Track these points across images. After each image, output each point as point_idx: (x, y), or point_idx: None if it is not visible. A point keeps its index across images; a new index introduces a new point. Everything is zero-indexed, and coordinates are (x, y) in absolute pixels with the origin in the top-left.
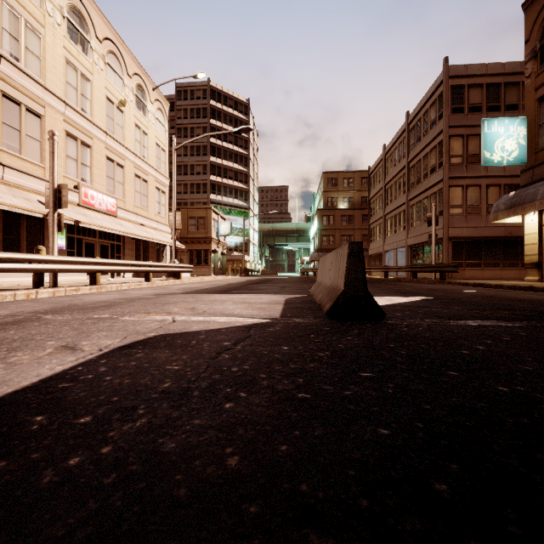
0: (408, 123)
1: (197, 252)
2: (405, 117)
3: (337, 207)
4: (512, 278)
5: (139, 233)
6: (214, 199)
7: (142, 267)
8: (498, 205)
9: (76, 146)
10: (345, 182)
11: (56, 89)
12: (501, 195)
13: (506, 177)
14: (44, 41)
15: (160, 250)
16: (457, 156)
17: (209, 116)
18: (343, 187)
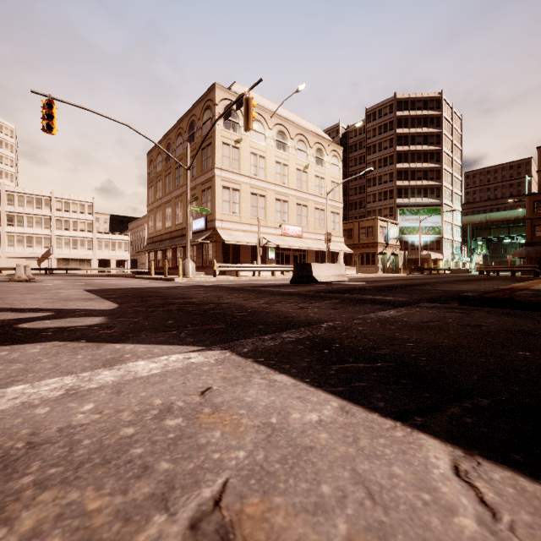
0: None
1: (366, 254)
2: None
3: None
4: None
5: (315, 246)
6: (400, 202)
7: None
8: None
9: (280, 204)
10: None
11: (271, 179)
12: None
13: None
14: (266, 159)
15: (334, 255)
16: None
17: (395, 128)
18: None
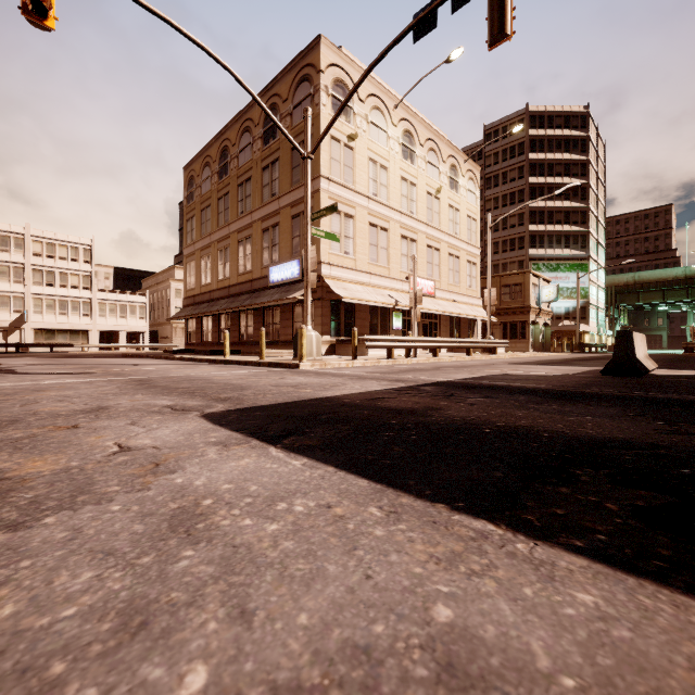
0: None
1: (512, 324)
2: None
3: None
4: None
5: (453, 310)
6: (534, 254)
7: (465, 343)
8: None
9: (407, 244)
10: None
11: (395, 205)
12: None
13: None
14: (389, 172)
15: (470, 325)
16: None
17: (527, 152)
18: None
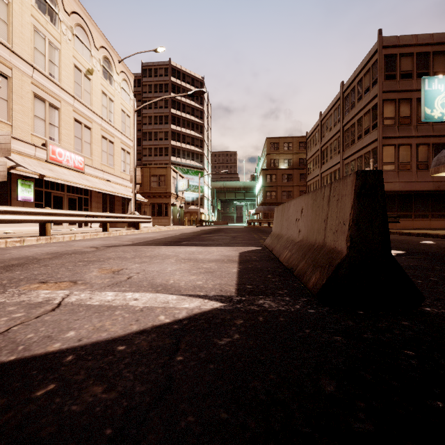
0: (343, 92)
1: (158, 205)
2: (340, 87)
3: (279, 167)
4: (440, 228)
5: (105, 187)
6: (174, 161)
7: (98, 218)
8: (439, 158)
9: (44, 107)
10: (285, 146)
11: (24, 53)
12: (429, 153)
13: (434, 137)
14: (11, 7)
15: (125, 203)
16: (390, 118)
17: (170, 91)
18: (284, 150)
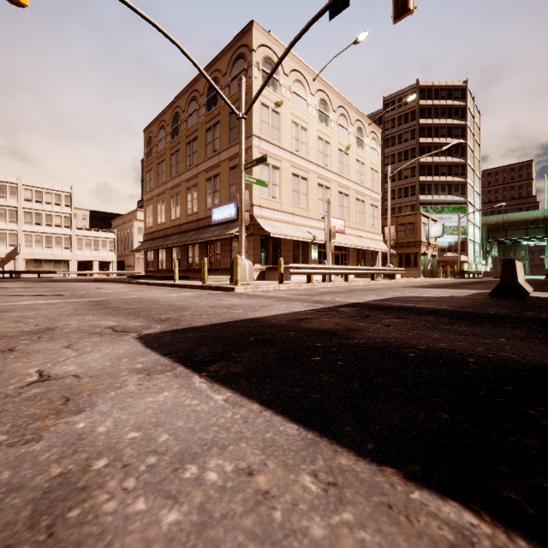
0: None
1: (406, 255)
2: None
3: None
4: None
5: (360, 244)
6: (423, 200)
7: (370, 270)
8: None
9: (322, 191)
10: None
11: (313, 159)
12: None
13: None
14: (308, 132)
15: (373, 256)
16: None
17: (417, 118)
18: None
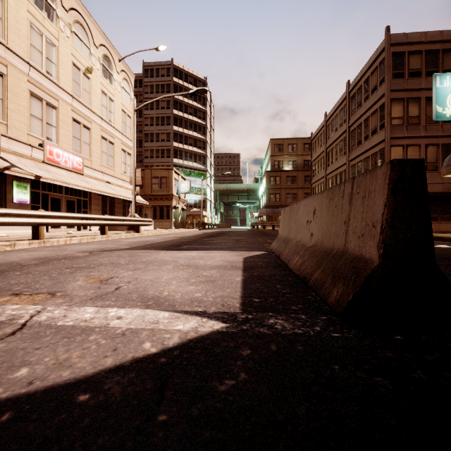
0: (349, 91)
1: (160, 207)
2: (346, 86)
3: (283, 169)
4: (450, 231)
5: (104, 189)
6: (176, 162)
7: (96, 220)
8: None
9: (41, 106)
10: (290, 147)
11: (19, 50)
12: (439, 153)
13: (444, 137)
14: (6, 2)
15: (126, 205)
16: (398, 118)
17: (172, 91)
18: (288, 152)
